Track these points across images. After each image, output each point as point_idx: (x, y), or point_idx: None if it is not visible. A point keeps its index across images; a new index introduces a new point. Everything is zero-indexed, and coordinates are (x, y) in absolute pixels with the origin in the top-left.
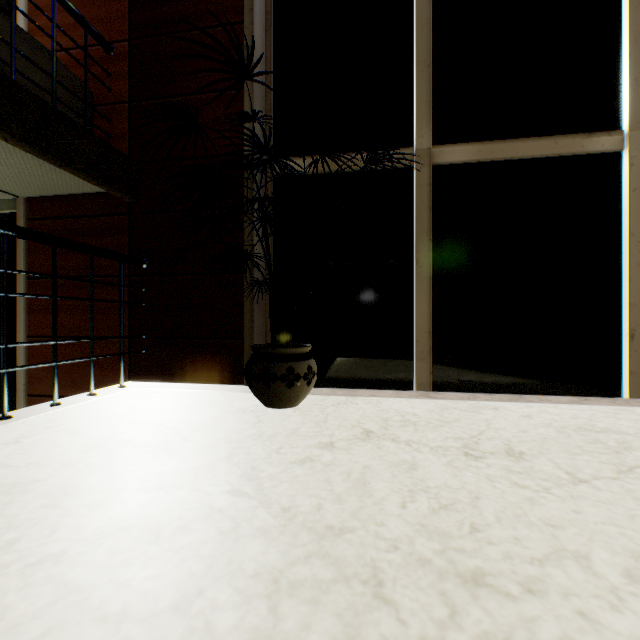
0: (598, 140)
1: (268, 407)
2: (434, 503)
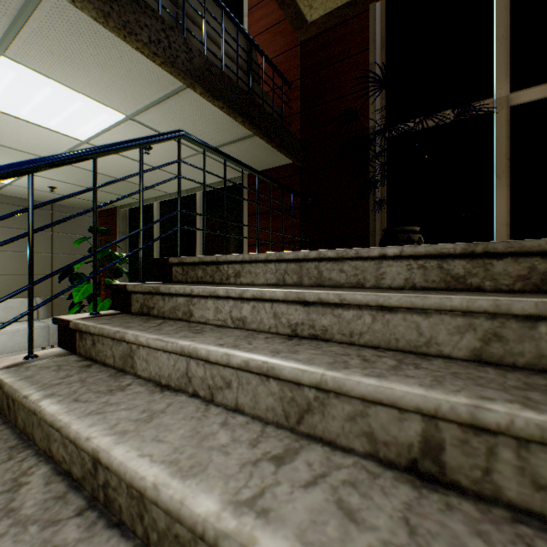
0: None
1: None
2: None
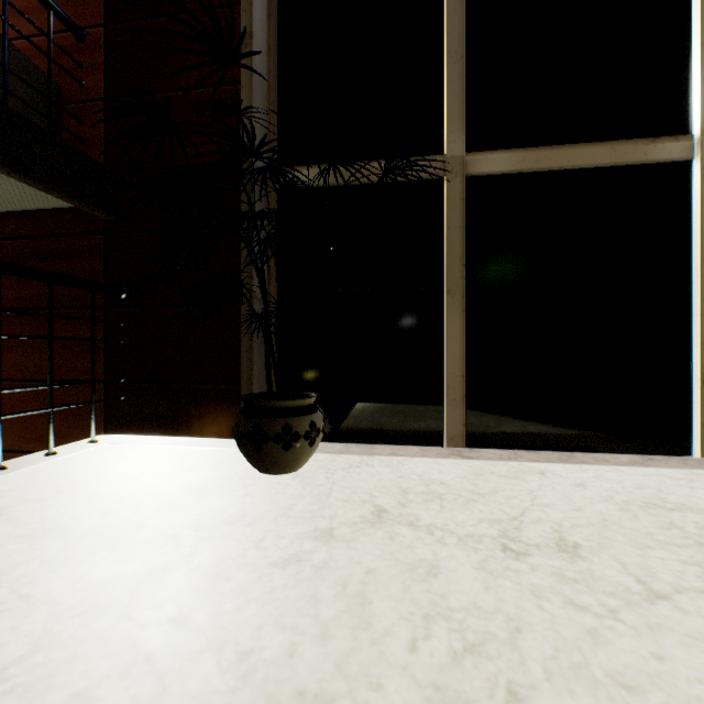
0: (664, 146)
1: (262, 472)
2: (457, 641)
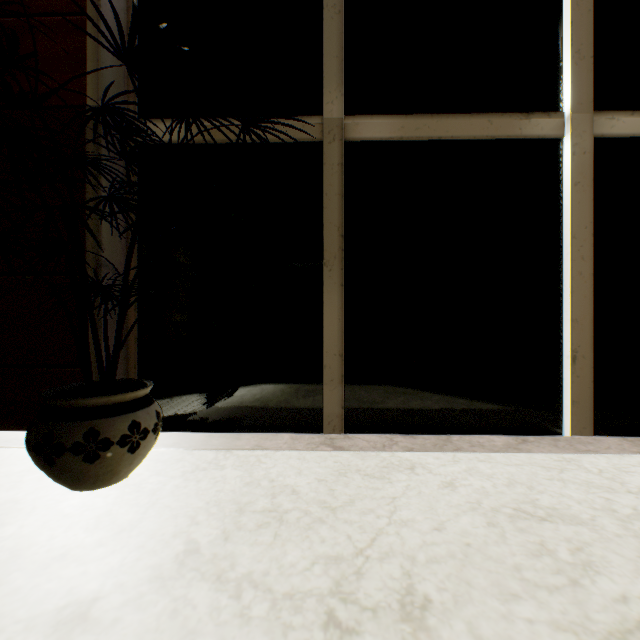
0: (537, 122)
1: (69, 488)
2: None
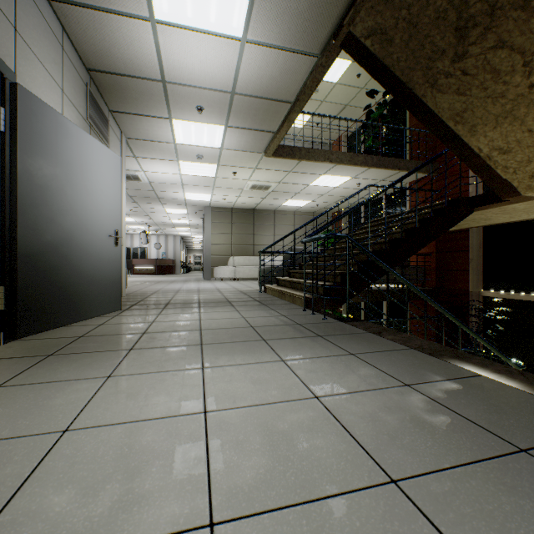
0: None
1: None
2: None
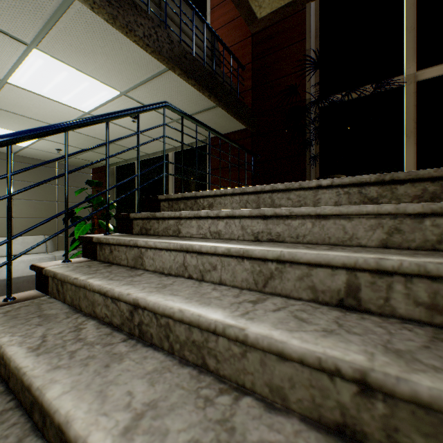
0: None
1: None
2: None
